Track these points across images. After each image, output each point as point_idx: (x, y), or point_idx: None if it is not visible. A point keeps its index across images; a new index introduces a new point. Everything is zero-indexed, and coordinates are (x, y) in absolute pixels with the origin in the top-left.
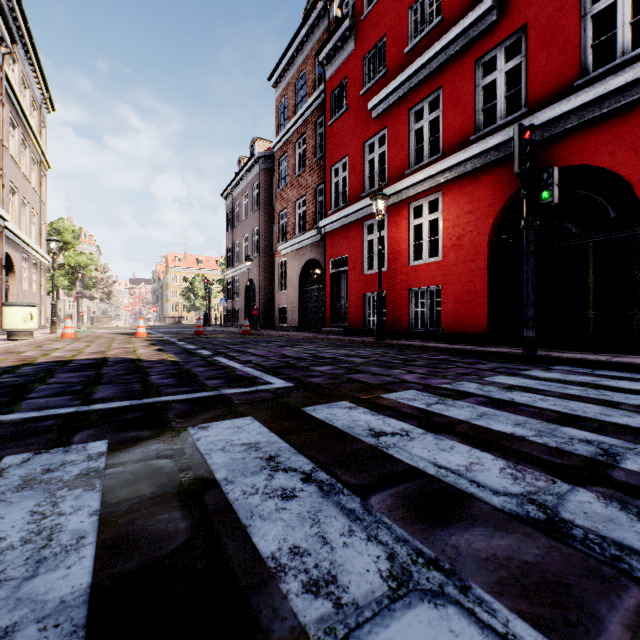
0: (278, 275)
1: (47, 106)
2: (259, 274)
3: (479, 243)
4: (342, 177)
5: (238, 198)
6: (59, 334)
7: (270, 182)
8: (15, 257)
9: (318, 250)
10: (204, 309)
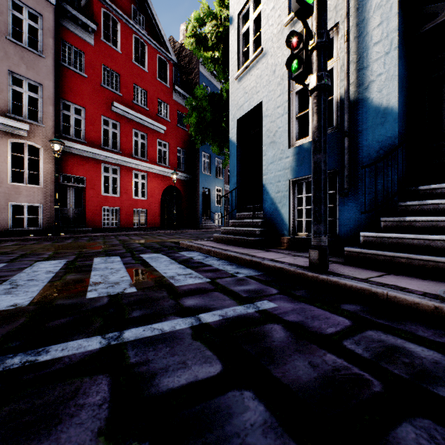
0: None
1: None
2: None
3: None
4: None
5: None
6: None
7: None
8: None
9: None
10: None
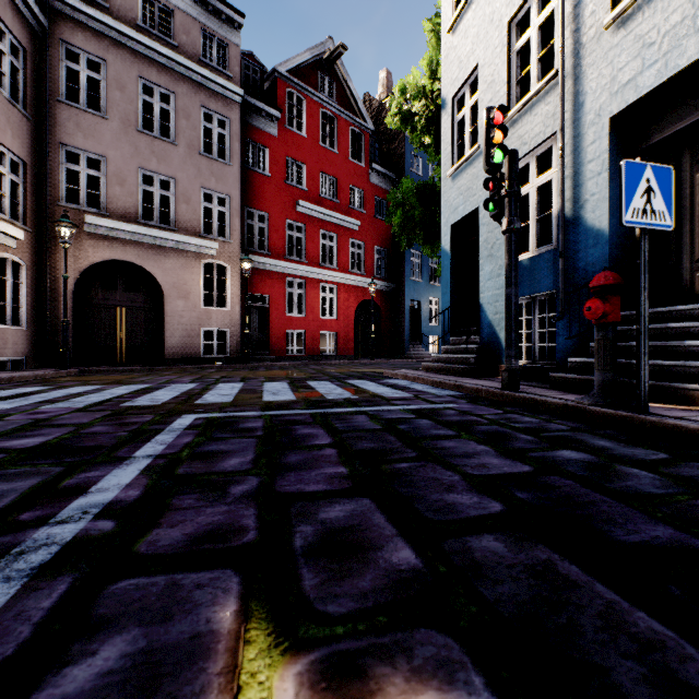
0: None
1: None
2: None
3: None
4: None
5: None
6: None
7: None
8: None
9: None
10: None
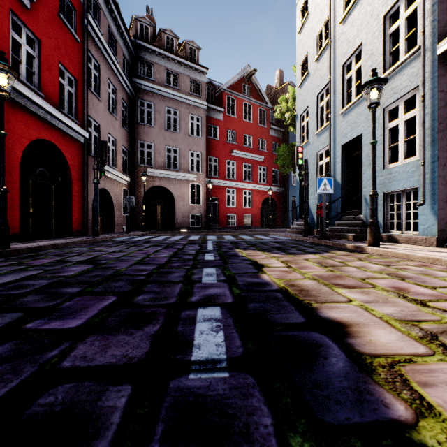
0: None
1: None
2: None
3: (15, 161)
4: None
5: None
6: None
7: None
8: None
9: None
10: None
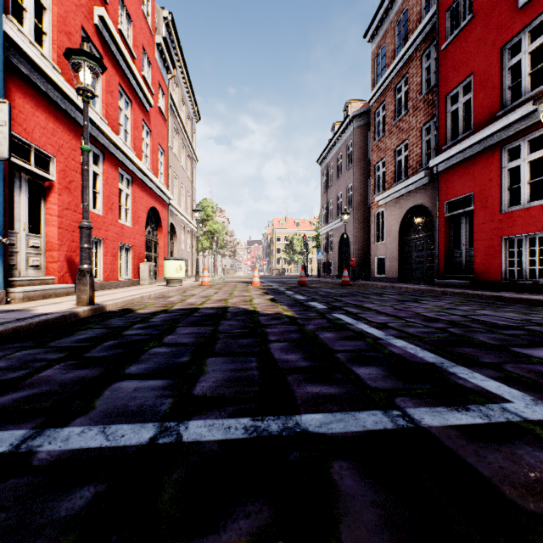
0: (374, 226)
1: (196, 117)
2: (353, 227)
3: None
4: (463, 102)
5: (332, 161)
6: (200, 282)
7: (364, 138)
8: (177, 226)
9: (425, 194)
10: (300, 262)
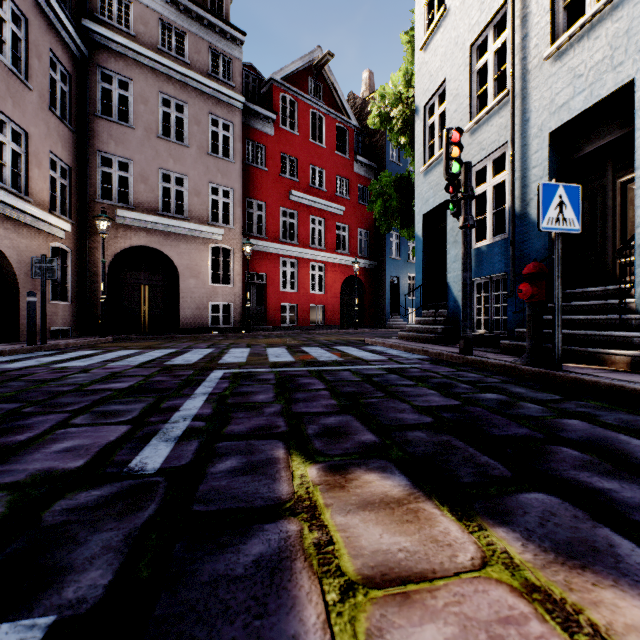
0: None
1: None
2: None
3: None
4: None
5: None
6: None
7: None
8: None
9: None
10: None
